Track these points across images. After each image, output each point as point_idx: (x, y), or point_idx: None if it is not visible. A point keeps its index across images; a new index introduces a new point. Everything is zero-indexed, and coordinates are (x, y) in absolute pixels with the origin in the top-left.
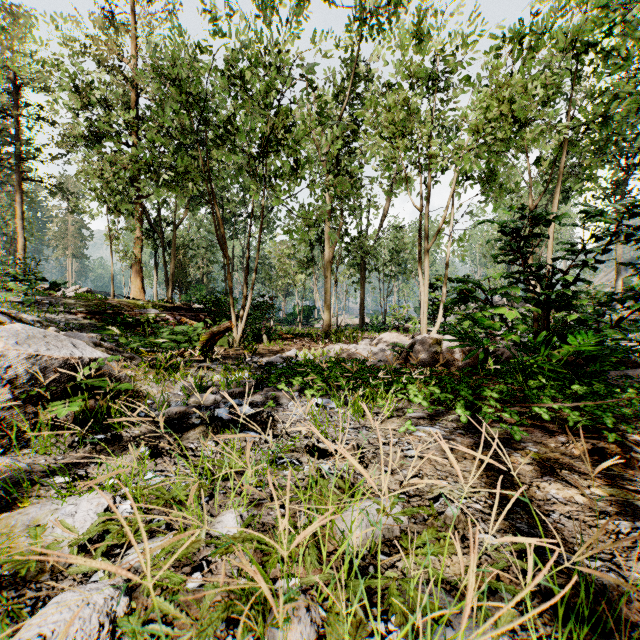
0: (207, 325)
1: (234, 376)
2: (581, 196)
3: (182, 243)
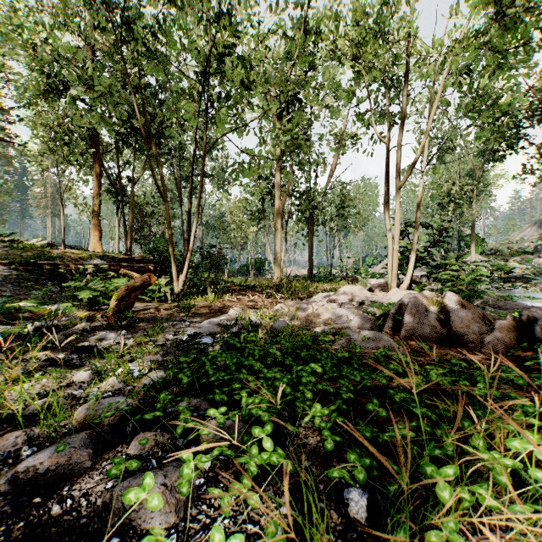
0: (157, 276)
1: (117, 372)
2: (516, 154)
3: (143, 200)
